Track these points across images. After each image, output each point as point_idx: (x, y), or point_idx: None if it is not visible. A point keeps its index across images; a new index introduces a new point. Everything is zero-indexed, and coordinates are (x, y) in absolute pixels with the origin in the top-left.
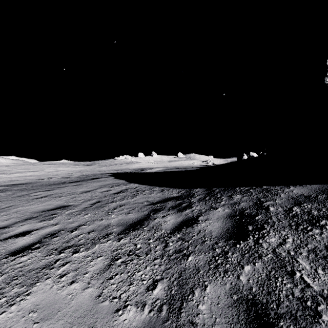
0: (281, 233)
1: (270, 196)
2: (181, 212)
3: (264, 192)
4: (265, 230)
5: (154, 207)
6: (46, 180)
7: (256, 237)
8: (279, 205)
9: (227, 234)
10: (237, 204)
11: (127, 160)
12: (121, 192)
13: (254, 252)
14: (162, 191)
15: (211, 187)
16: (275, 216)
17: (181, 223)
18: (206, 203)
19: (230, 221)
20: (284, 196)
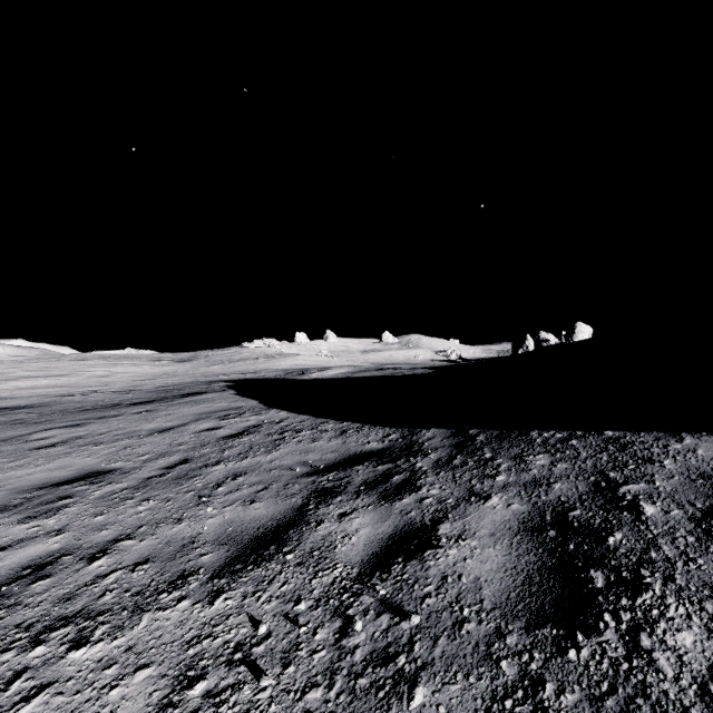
0: (708, 611)
1: (632, 463)
2: (390, 505)
3: (613, 450)
4: (649, 593)
5: (319, 484)
6: (80, 397)
7: (626, 621)
8: (668, 499)
9: (529, 601)
10: (542, 487)
11: (271, 349)
12: (243, 435)
13: (634, 692)
14: (342, 433)
15: (465, 426)
16: (667, 537)
17: (390, 542)
18: (455, 476)
19: (533, 548)
20: (674, 467)
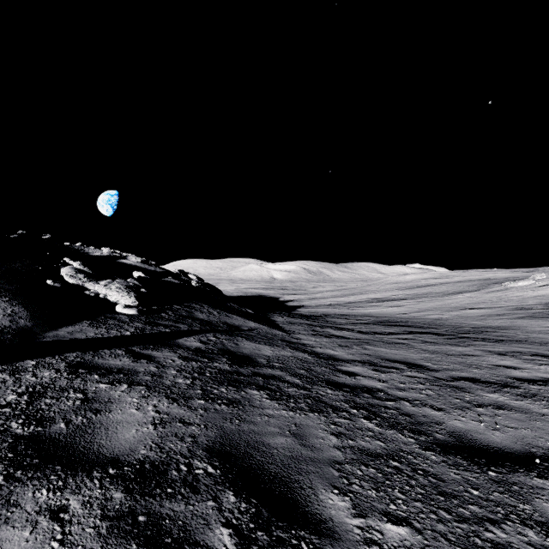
0: None
1: None
2: None
3: None
4: None
5: None
6: (493, 278)
7: None
8: None
9: None
10: None
11: None
12: None
13: None
14: None
15: None
16: None
17: None
18: None
19: None
20: None
